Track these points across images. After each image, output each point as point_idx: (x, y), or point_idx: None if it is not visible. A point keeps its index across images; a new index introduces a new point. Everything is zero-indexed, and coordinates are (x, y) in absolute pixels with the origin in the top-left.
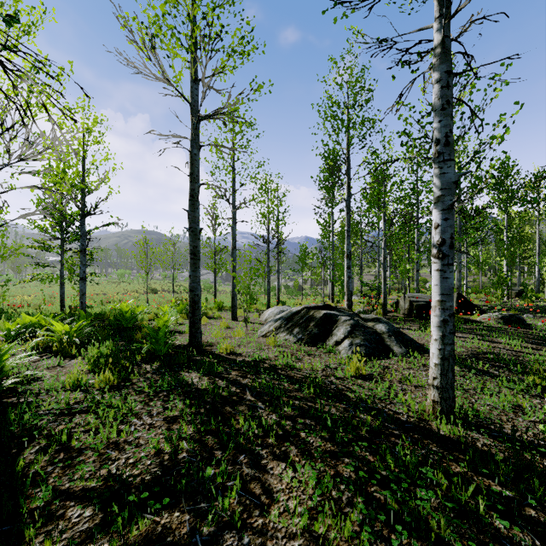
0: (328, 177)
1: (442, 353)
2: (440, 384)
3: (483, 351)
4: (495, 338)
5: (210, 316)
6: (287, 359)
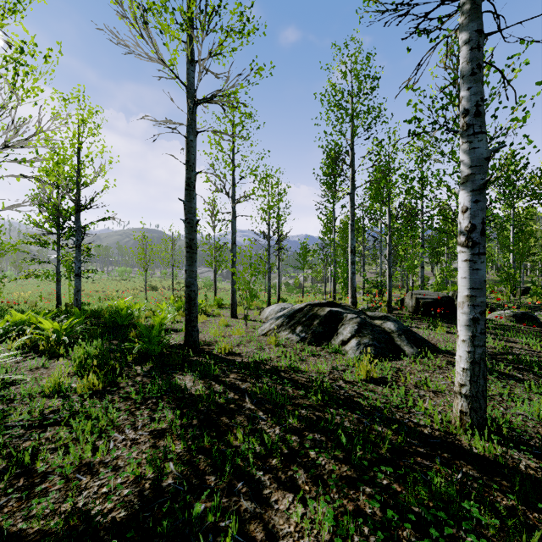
0: (329, 173)
1: (472, 356)
2: (469, 392)
3: (500, 352)
4: (510, 337)
5: (209, 313)
6: (290, 360)
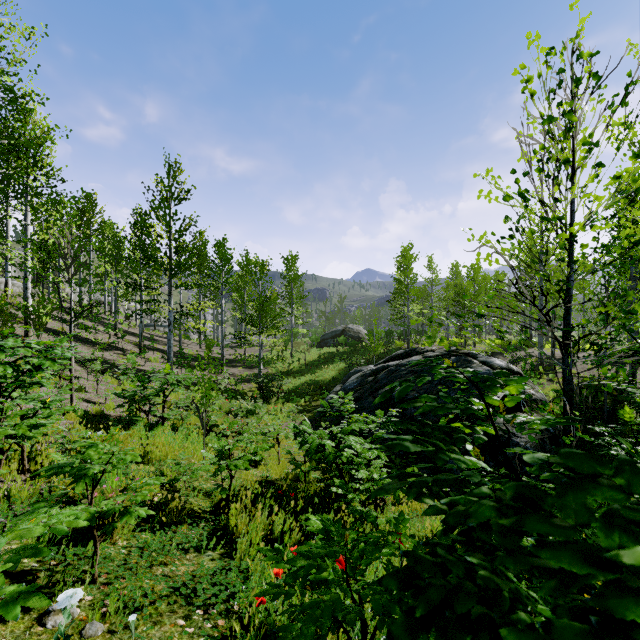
0: None
1: None
2: None
3: None
4: None
5: None
6: None
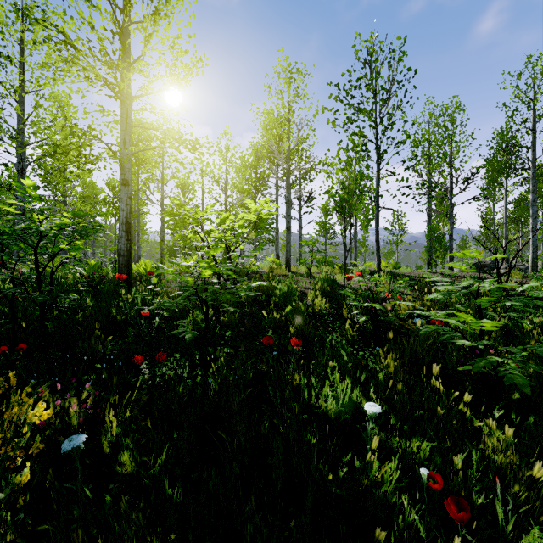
0: (489, 182)
1: (532, 257)
2: (531, 265)
3: None
4: None
5: None
6: None
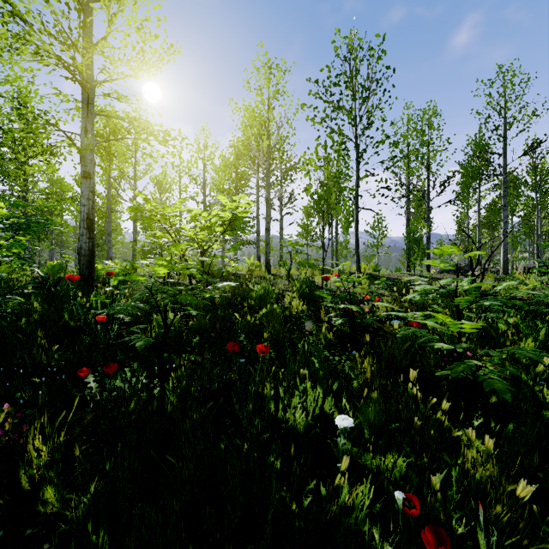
0: (463, 188)
1: (503, 260)
2: (503, 268)
3: None
4: None
5: None
6: None
